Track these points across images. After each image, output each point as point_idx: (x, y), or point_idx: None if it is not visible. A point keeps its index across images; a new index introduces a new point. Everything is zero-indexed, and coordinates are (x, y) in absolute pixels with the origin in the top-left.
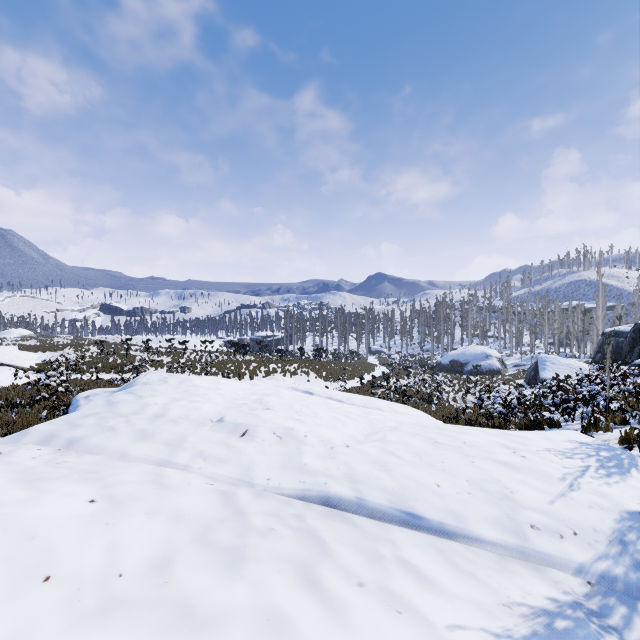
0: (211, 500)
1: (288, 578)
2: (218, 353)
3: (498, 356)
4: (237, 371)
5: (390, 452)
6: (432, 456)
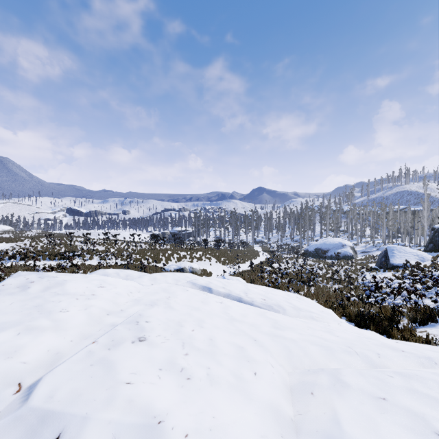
0: None
1: None
2: (143, 243)
3: (351, 245)
4: (155, 257)
5: None
6: None
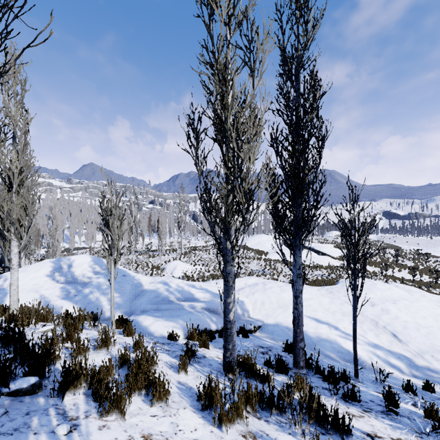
0: (349, 310)
1: (349, 320)
2: None
3: None
4: None
5: (417, 328)
6: (434, 337)
